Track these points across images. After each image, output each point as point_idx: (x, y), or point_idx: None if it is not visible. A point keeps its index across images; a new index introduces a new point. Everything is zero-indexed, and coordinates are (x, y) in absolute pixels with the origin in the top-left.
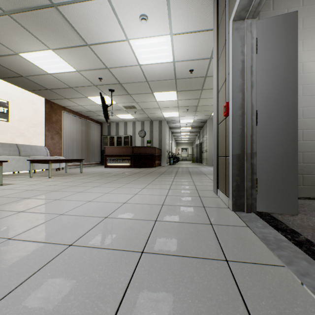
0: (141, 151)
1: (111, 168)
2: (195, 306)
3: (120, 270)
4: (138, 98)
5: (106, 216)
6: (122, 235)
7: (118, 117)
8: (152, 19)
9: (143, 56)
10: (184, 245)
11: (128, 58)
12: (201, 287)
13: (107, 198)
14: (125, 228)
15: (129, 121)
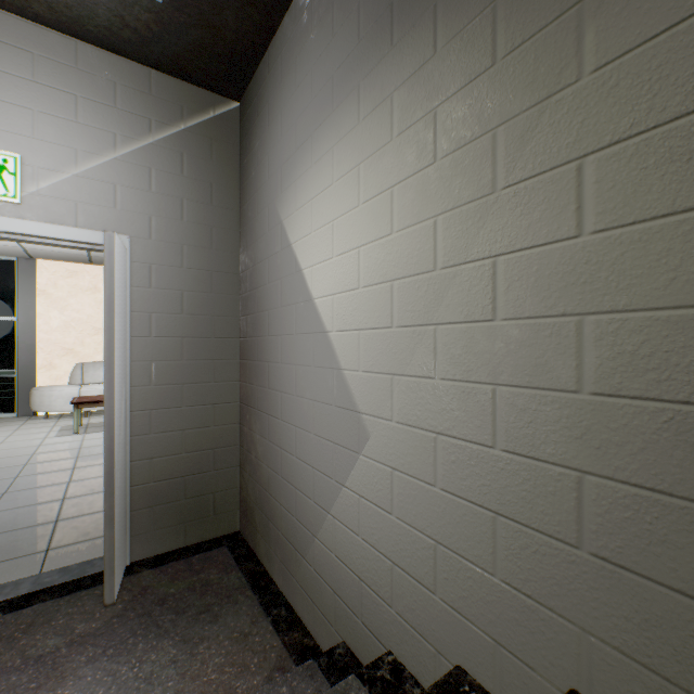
0: None
1: None
2: None
3: None
4: None
5: None
6: None
7: None
8: None
9: None
10: None
11: None
12: None
13: None
14: None
15: None
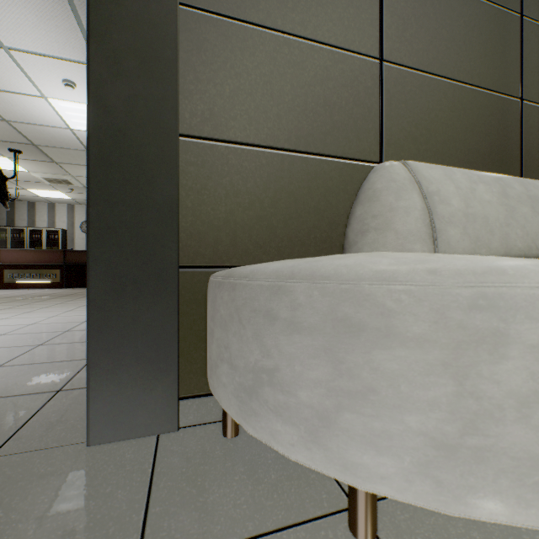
0: (82, 259)
1: (17, 290)
2: (69, 353)
3: (16, 352)
4: (75, 170)
5: (2, 334)
6: (22, 341)
7: (33, 193)
8: (84, 88)
9: (76, 120)
10: (84, 338)
11: (48, 117)
12: (80, 349)
13: (4, 322)
14: (26, 338)
15: (59, 203)
